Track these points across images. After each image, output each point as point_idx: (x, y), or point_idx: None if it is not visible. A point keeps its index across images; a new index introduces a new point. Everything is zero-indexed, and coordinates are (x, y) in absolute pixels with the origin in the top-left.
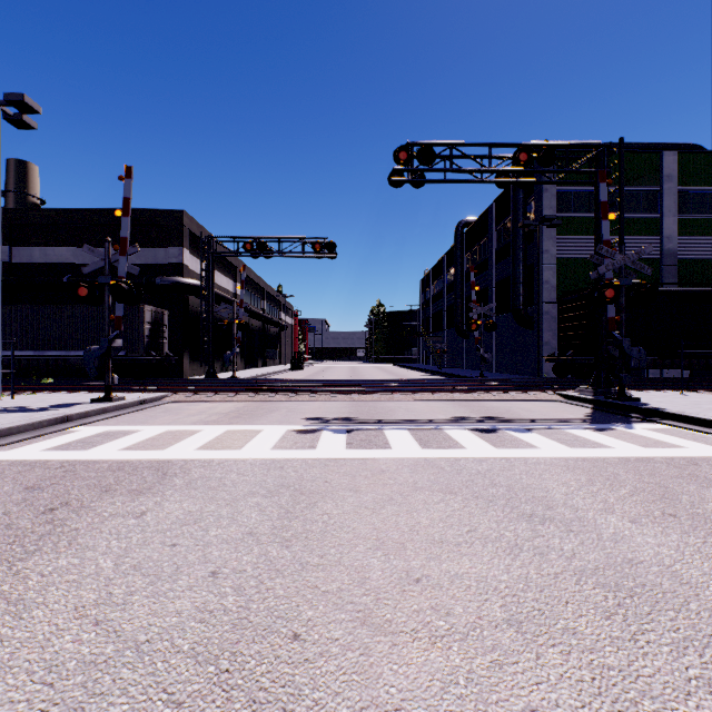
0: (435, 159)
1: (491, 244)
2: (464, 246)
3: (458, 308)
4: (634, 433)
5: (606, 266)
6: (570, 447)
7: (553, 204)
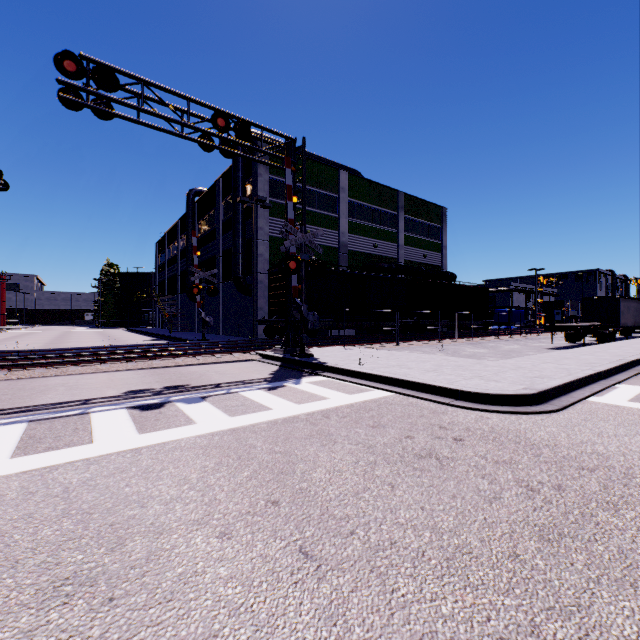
0: (119, 88)
1: (218, 215)
2: (196, 214)
3: (190, 273)
4: (298, 388)
5: (291, 241)
6: (230, 416)
7: (266, 188)
